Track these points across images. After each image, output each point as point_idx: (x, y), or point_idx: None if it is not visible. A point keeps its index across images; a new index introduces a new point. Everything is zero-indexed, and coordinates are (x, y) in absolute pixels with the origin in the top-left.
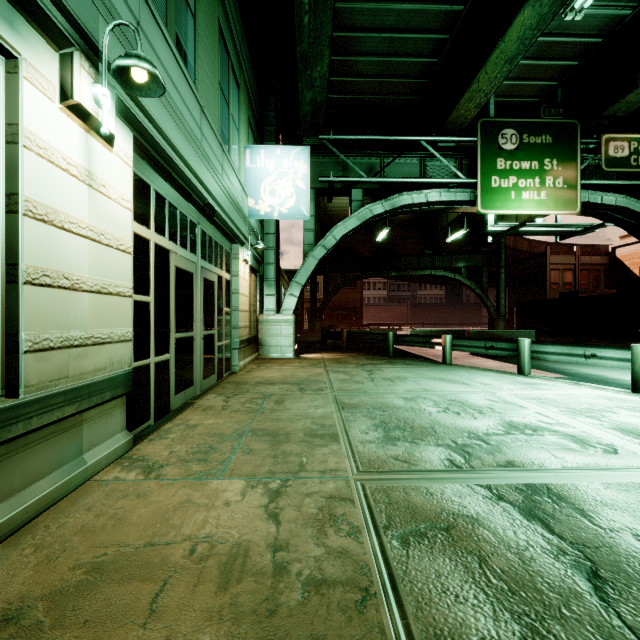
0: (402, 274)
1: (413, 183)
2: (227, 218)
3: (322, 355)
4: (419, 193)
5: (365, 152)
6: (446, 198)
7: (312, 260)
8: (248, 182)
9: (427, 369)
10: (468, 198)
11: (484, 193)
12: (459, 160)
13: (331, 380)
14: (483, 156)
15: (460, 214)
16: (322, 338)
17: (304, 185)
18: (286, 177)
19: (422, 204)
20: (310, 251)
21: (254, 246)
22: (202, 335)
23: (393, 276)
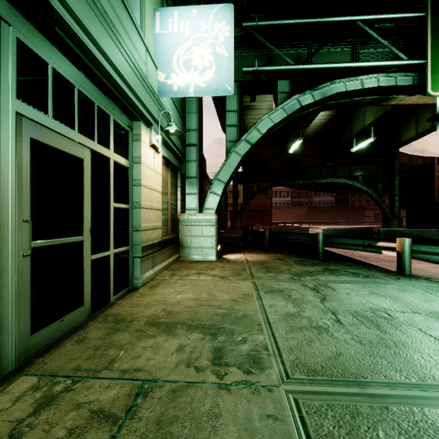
0: (307, 182)
1: (347, 69)
2: (101, 56)
3: (245, 256)
4: (353, 80)
5: (291, 43)
6: (385, 84)
7: (235, 156)
8: (158, 52)
9: (394, 287)
10: (411, 82)
11: (435, 72)
12: (396, 45)
13: (268, 317)
14: (434, 29)
15: (368, 124)
16: (243, 235)
17: (226, 51)
18: (204, 43)
19: (356, 93)
20: (233, 147)
21: (164, 128)
22: (27, 249)
23: (299, 184)
